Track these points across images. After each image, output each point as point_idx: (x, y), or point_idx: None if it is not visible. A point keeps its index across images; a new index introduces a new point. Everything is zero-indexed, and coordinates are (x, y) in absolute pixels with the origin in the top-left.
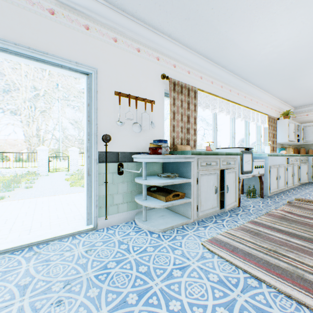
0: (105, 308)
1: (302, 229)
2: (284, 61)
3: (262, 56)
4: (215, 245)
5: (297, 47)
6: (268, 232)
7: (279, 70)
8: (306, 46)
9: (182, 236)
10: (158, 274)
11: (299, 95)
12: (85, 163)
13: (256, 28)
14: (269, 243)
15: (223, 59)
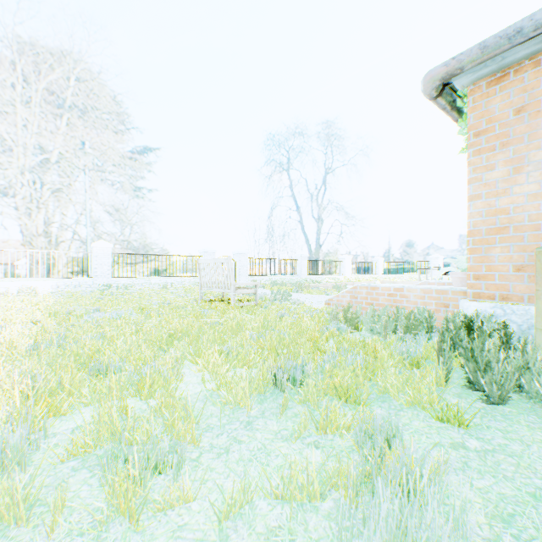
0: None
1: None
2: None
3: None
4: None
5: None
6: None
7: None
8: None
9: None
10: None
11: None
12: None
13: None
14: None
15: None
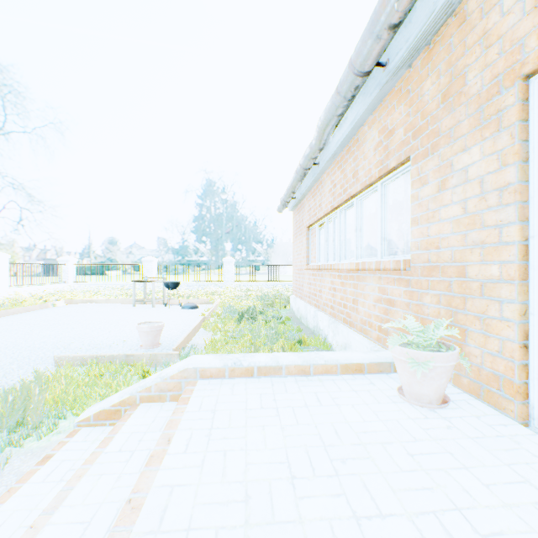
0: None
1: None
2: None
3: None
4: None
5: None
6: None
7: None
8: None
9: None
10: None
11: None
12: None
13: None
14: None
15: None
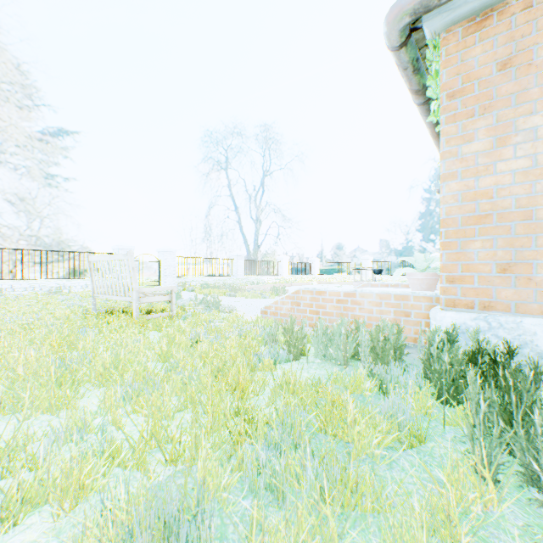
0: None
1: None
2: None
3: None
4: None
5: None
6: None
7: None
8: None
9: None
10: None
11: None
12: None
13: None
14: None
15: None
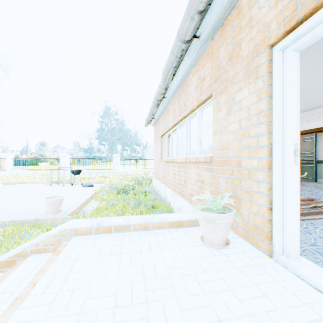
0: None
1: None
2: None
3: None
4: None
5: None
6: None
7: None
8: None
9: None
10: None
11: None
12: (296, 172)
13: None
14: None
15: None
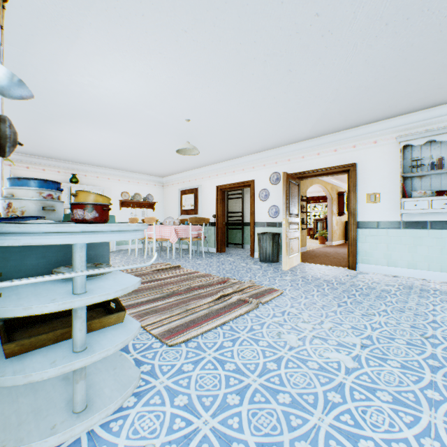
0: (312, 419)
1: (151, 293)
2: (75, 101)
3: (70, 80)
4: (177, 335)
5: (101, 100)
6: (152, 305)
7: (56, 104)
8: (106, 105)
9: (144, 364)
10: (239, 380)
11: (27, 138)
12: None
13: (111, 58)
14: (176, 309)
15: (26, 34)
